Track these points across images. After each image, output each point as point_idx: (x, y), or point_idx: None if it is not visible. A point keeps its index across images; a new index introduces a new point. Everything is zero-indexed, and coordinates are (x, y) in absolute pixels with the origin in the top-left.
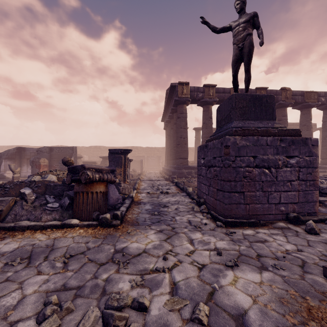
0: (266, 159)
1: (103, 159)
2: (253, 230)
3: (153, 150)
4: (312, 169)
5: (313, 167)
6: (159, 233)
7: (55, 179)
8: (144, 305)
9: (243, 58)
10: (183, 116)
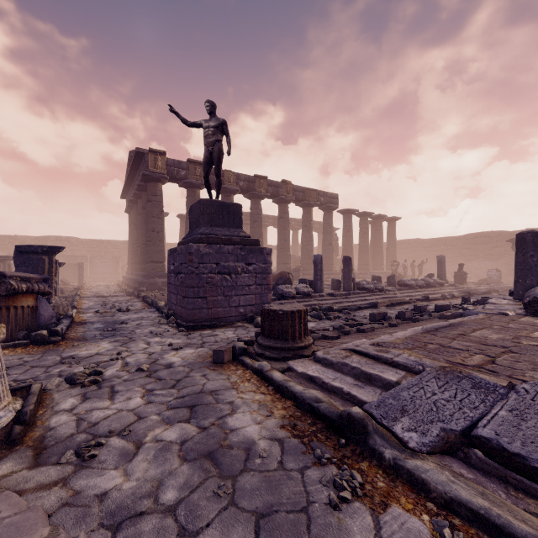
0: (227, 266)
1: None
2: (212, 330)
3: (105, 245)
4: (267, 275)
5: (268, 273)
6: (113, 342)
7: None
8: (100, 371)
9: (213, 162)
10: (156, 200)
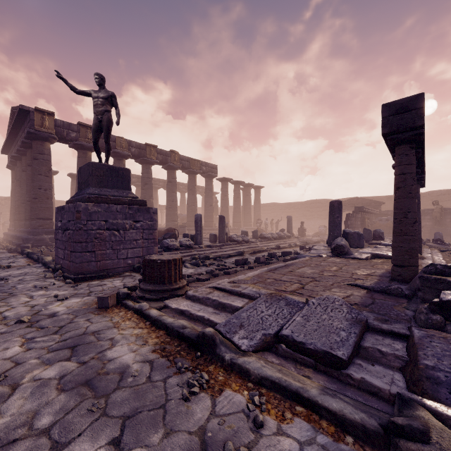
0: (116, 223)
1: None
2: (100, 281)
3: None
4: (153, 230)
5: (154, 229)
6: None
7: None
8: None
9: (103, 129)
10: (44, 158)
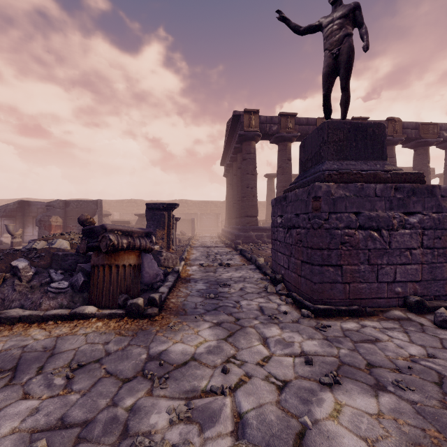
0: (374, 216)
1: (140, 217)
2: (357, 323)
3: (209, 205)
4: (442, 231)
5: (444, 228)
6: (216, 327)
7: (68, 246)
8: None
9: (339, 70)
10: (250, 158)
